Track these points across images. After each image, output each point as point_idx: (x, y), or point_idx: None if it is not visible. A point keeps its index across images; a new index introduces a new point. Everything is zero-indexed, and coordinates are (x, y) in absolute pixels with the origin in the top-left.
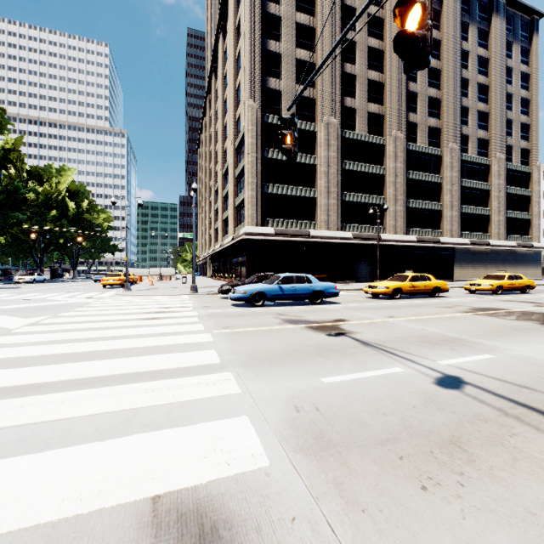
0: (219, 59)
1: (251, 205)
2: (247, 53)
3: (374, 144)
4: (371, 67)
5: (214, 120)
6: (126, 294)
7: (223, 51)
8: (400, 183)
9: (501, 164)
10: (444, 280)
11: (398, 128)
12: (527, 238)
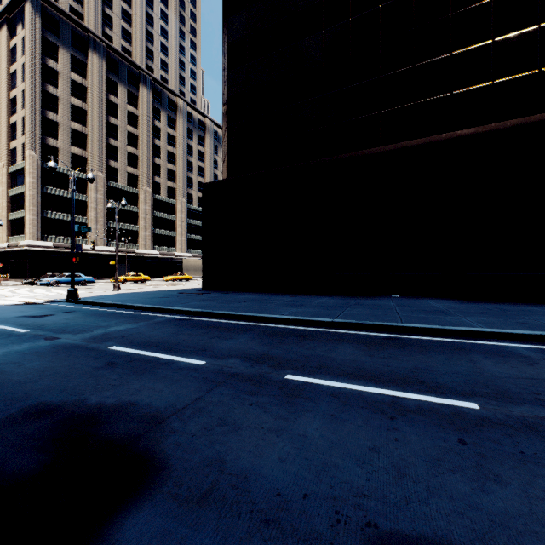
0: None
1: (32, 225)
2: (29, 117)
3: (132, 192)
4: (130, 144)
5: None
6: None
7: None
8: (149, 218)
9: None
10: None
11: (148, 185)
12: None
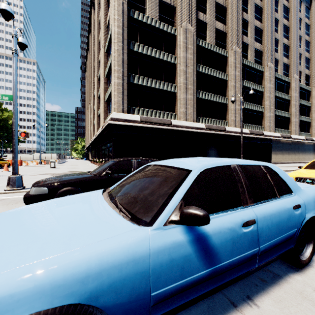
0: None
1: (117, 92)
2: None
3: (219, 55)
4: None
5: (93, 42)
6: None
7: None
8: (238, 87)
9: (297, 82)
10: None
11: (236, 45)
12: (309, 134)
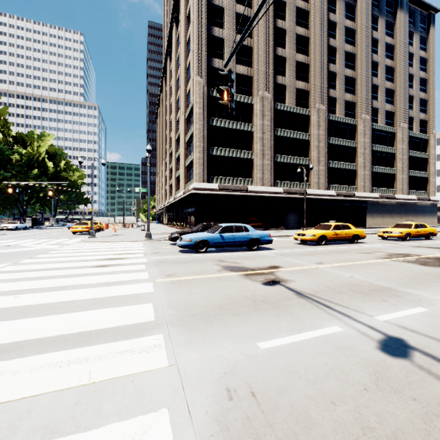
0: (173, 44)
1: (198, 165)
2: (195, 37)
3: (301, 115)
4: (299, 51)
5: (169, 95)
6: (89, 240)
7: (176, 37)
8: (322, 147)
9: (405, 132)
10: (358, 228)
11: (320, 102)
12: (425, 193)
